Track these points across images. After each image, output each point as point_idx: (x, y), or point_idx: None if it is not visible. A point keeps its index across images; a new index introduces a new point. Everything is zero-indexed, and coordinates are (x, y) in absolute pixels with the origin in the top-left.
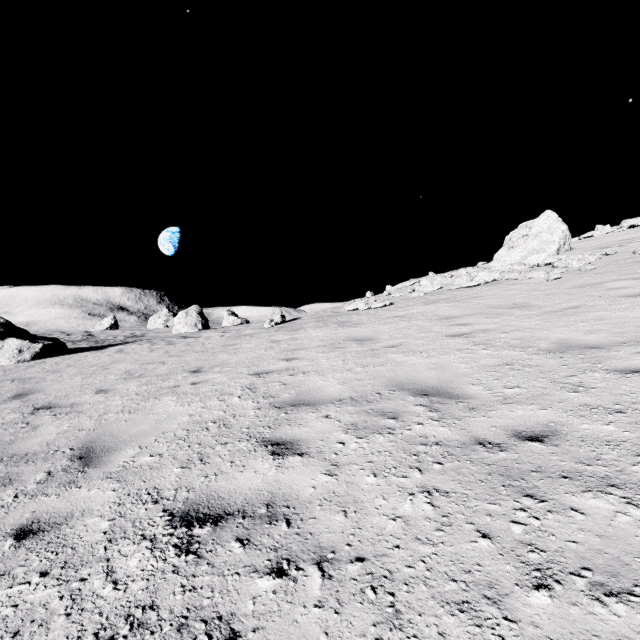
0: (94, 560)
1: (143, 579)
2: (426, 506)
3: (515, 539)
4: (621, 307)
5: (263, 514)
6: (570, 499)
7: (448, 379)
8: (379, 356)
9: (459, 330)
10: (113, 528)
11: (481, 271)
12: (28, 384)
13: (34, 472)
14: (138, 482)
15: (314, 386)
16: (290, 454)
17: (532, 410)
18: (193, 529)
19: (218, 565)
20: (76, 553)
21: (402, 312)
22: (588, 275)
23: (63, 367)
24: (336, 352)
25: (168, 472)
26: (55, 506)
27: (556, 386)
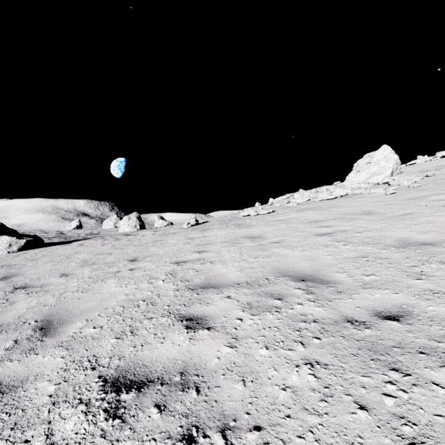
0: (38, 422)
1: (76, 442)
2: (310, 377)
3: (389, 411)
4: (443, 214)
5: (177, 382)
6: (430, 373)
7: (319, 268)
8: (266, 250)
9: (324, 230)
10: (57, 392)
11: (337, 188)
12: (13, 269)
13: (5, 340)
14: (82, 350)
15: (219, 272)
16: (200, 328)
17: (387, 294)
18: (121, 394)
19: (138, 430)
20: (25, 415)
21: (281, 217)
22: (415, 191)
23: (39, 256)
24: (235, 246)
25: (106, 342)
26: (16, 370)
27: (403, 274)
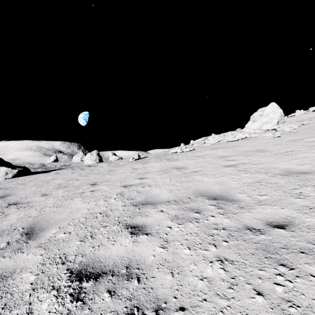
0: (22, 303)
1: None
2: (220, 270)
3: (279, 296)
4: None
5: (124, 273)
6: (308, 268)
7: (226, 190)
8: (188, 177)
9: (230, 163)
10: (36, 280)
11: (239, 133)
12: (8, 190)
13: (0, 242)
14: (55, 250)
15: (154, 193)
16: (141, 234)
17: (276, 209)
18: (82, 283)
19: (95, 310)
20: (12, 298)
21: (199, 154)
22: (295, 135)
23: (27, 181)
24: (166, 174)
25: (72, 244)
26: (7, 264)
27: (287, 195)
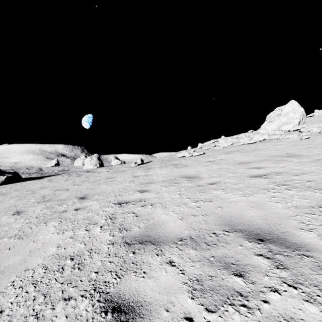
0: None
1: None
2: None
3: None
4: None
5: None
6: None
7: (274, 220)
8: (205, 192)
9: (257, 172)
10: None
11: (256, 134)
12: None
13: None
14: None
15: (159, 220)
16: None
17: None
18: None
19: None
20: None
21: (212, 158)
22: None
23: (12, 191)
24: (174, 186)
25: None
26: None
27: None
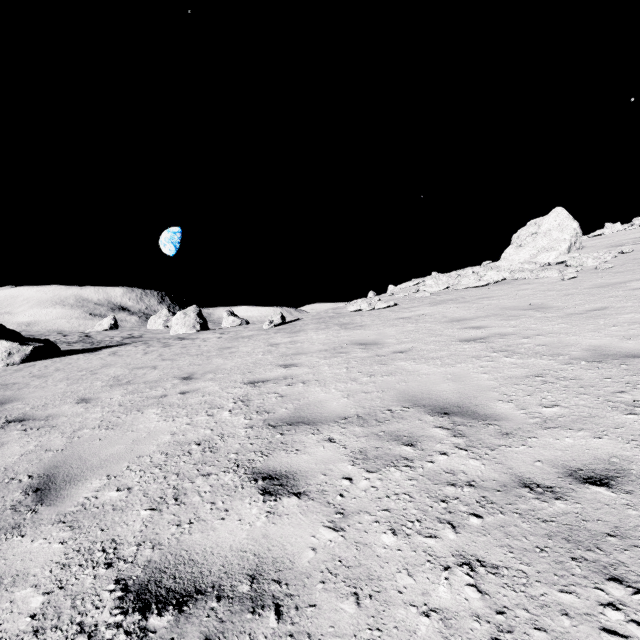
0: None
1: None
2: (470, 591)
3: None
4: None
5: (245, 594)
6: None
7: (470, 393)
8: (387, 363)
9: (473, 334)
10: (45, 609)
11: (490, 270)
12: (9, 391)
13: None
14: (94, 530)
15: (315, 399)
16: (285, 494)
17: (583, 438)
18: (149, 617)
19: None
20: None
21: (408, 313)
22: (607, 274)
23: (51, 371)
24: (339, 358)
25: (133, 516)
26: None
27: (605, 405)
